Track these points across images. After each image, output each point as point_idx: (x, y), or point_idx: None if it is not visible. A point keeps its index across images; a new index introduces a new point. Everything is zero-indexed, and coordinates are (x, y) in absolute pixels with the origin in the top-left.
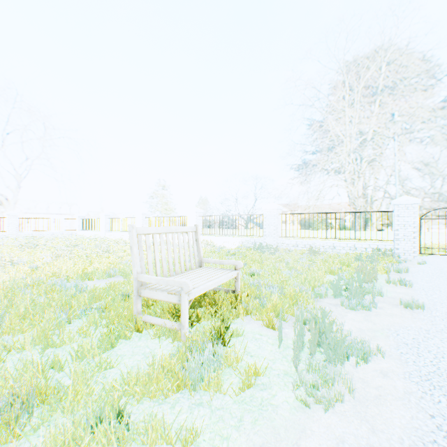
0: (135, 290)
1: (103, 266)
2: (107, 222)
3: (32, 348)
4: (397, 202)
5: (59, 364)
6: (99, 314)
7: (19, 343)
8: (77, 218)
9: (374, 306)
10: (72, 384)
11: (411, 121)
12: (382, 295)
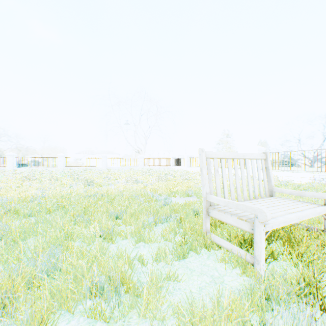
0: (204, 209)
1: (183, 188)
2: (187, 160)
3: (131, 239)
4: None
5: (143, 259)
6: (175, 224)
7: (125, 233)
8: (171, 158)
9: None
10: (147, 285)
11: None
12: None
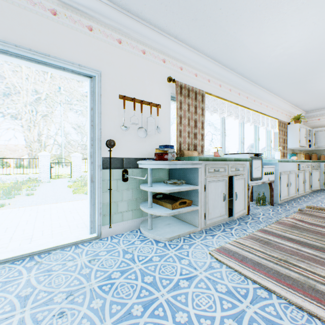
0: None
1: None
2: None
3: None
4: (41, 154)
5: None
6: None
7: None
8: None
9: (15, 197)
10: None
11: (66, 102)
12: (21, 194)
